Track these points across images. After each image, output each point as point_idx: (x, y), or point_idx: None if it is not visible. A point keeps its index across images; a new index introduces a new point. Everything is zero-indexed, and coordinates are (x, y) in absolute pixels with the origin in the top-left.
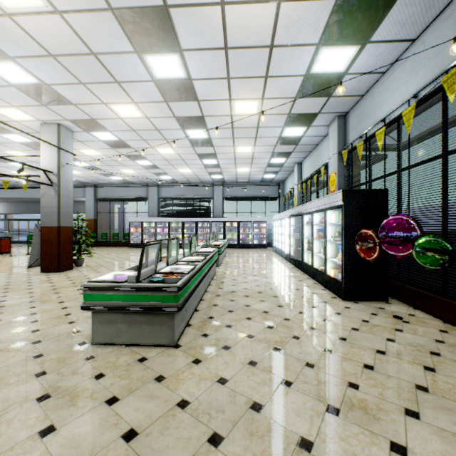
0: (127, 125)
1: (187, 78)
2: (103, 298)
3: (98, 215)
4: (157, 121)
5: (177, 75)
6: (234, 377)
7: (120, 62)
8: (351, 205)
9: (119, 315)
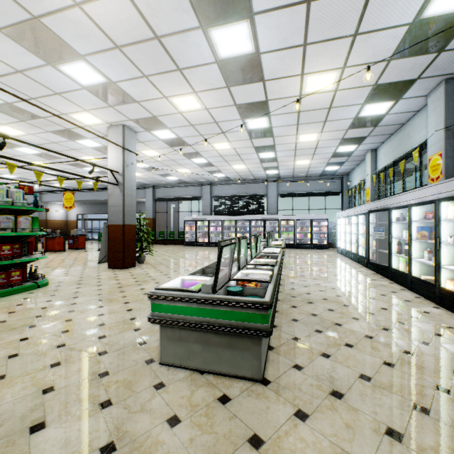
0: (186, 120)
1: (254, 53)
2: (173, 311)
3: (156, 214)
4: (216, 112)
5: (243, 51)
6: None
7: (183, 43)
8: None
9: (191, 332)
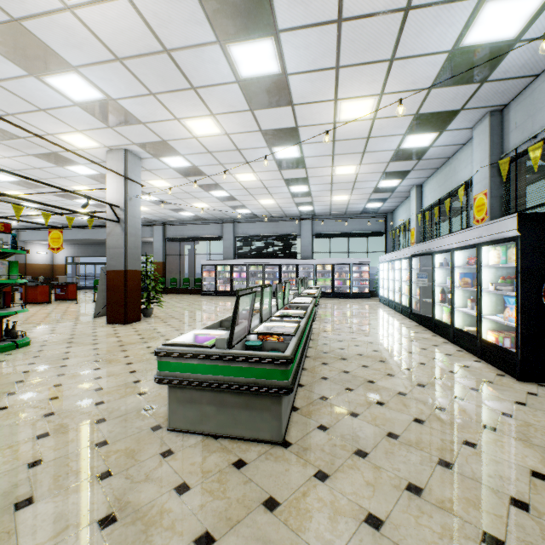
0: (203, 146)
1: (280, 74)
2: (183, 369)
3: (167, 257)
4: (239, 138)
5: (268, 71)
6: (392, 517)
7: (197, 59)
8: (533, 237)
9: (204, 392)
